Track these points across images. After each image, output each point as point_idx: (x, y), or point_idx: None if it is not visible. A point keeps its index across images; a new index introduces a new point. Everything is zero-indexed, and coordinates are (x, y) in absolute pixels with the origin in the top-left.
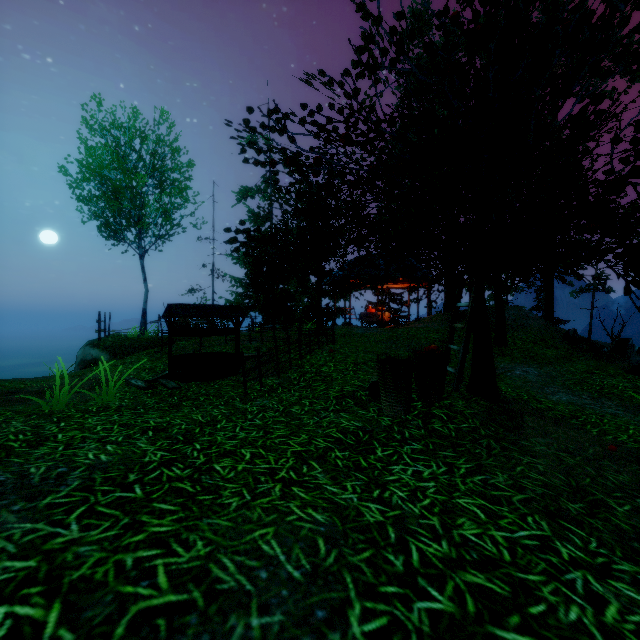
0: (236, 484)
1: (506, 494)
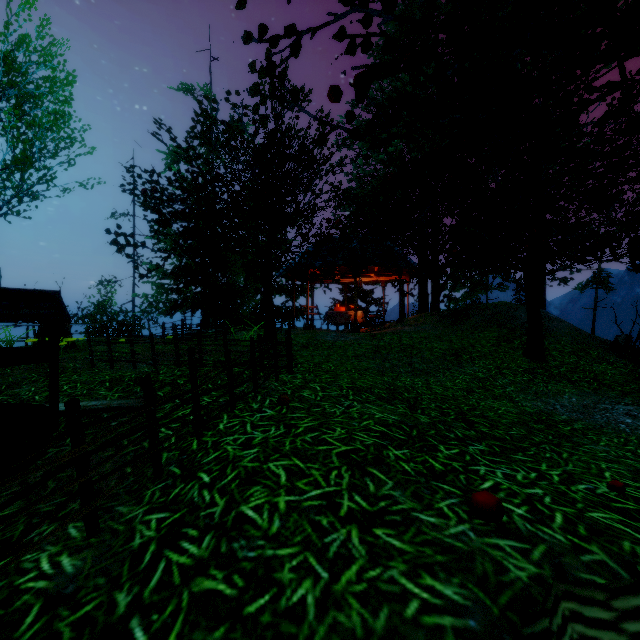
0: None
1: None
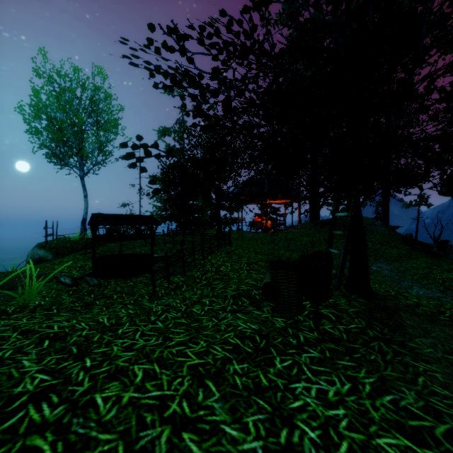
0: (113, 433)
1: (425, 425)
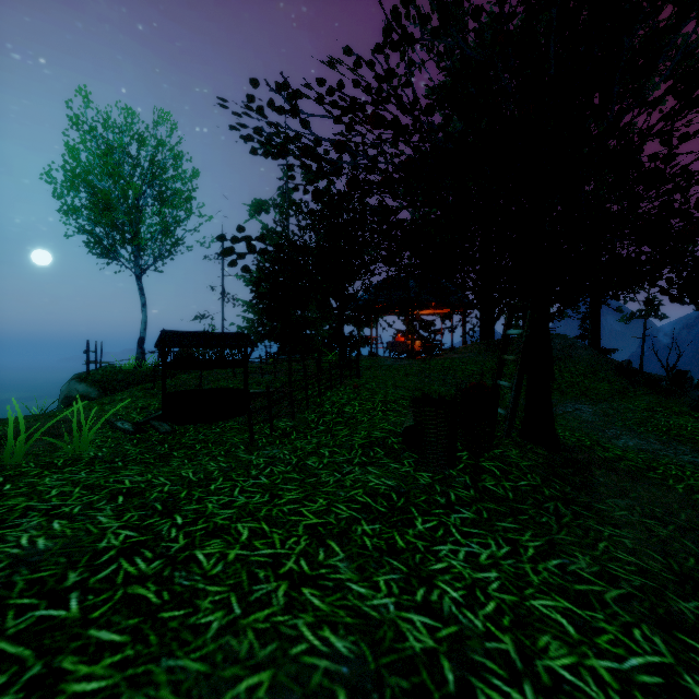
0: (222, 586)
1: (595, 589)
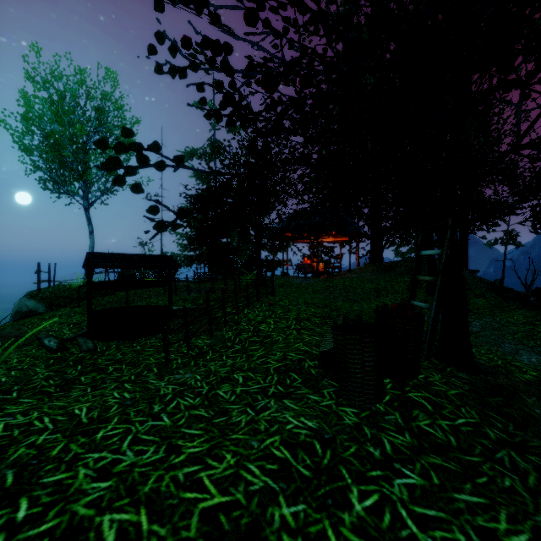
0: None
1: None
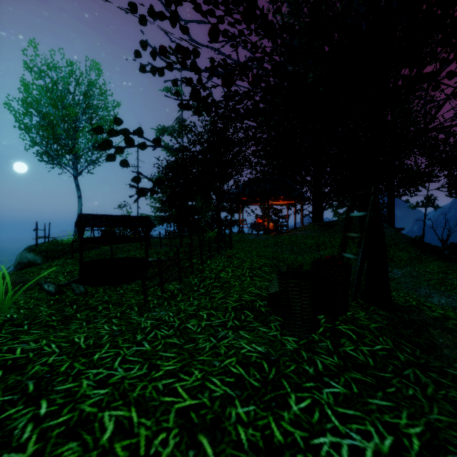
0: None
1: None
